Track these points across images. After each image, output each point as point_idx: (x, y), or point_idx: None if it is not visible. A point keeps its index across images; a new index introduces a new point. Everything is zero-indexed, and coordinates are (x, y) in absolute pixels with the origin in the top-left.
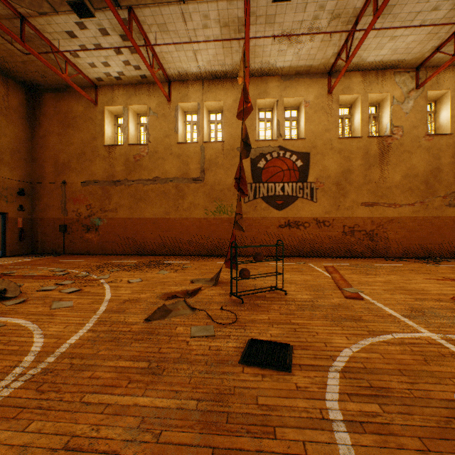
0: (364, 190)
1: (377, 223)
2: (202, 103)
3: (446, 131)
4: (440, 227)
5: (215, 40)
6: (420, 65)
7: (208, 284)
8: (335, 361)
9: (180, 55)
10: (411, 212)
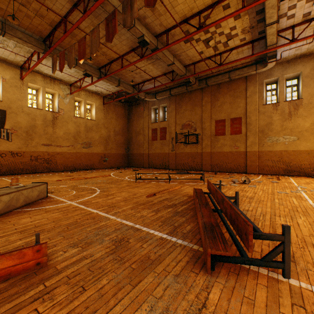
0: (44, 137)
1: (51, 155)
2: None
3: (83, 116)
4: (80, 156)
5: None
6: (72, 84)
7: None
8: None
9: None
10: (68, 150)
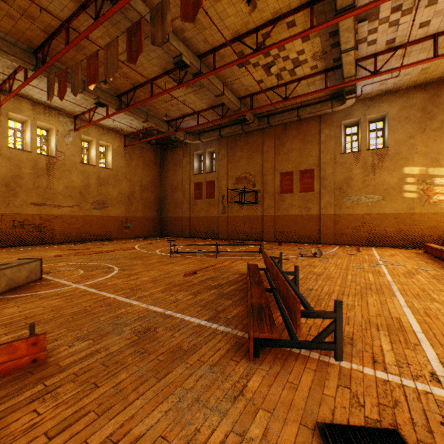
0: (34, 193)
1: (45, 219)
2: None
3: (94, 163)
4: (90, 221)
5: None
6: (77, 116)
7: None
8: None
9: None
10: (72, 212)
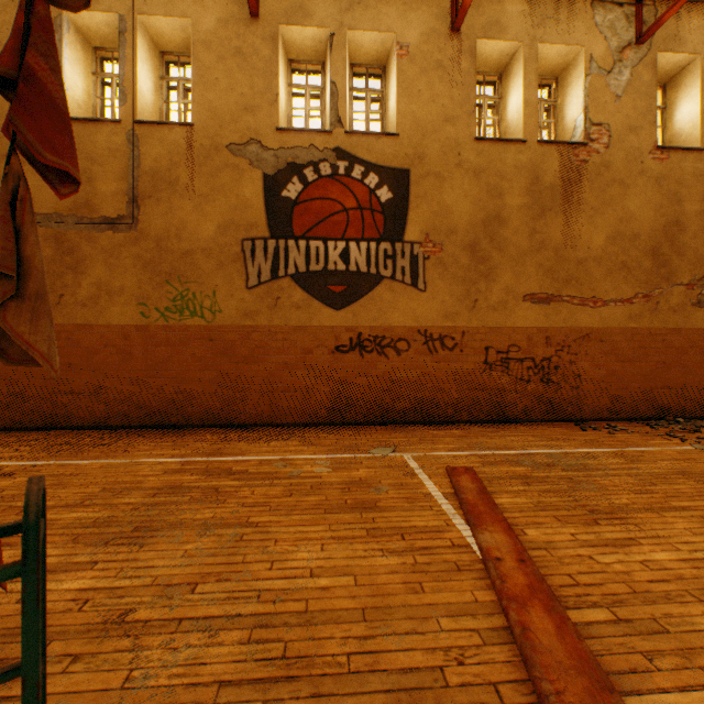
0: (530, 264)
1: (557, 342)
2: (132, 17)
3: (691, 144)
4: (682, 350)
5: None
6: None
7: None
8: None
9: None
10: (627, 319)
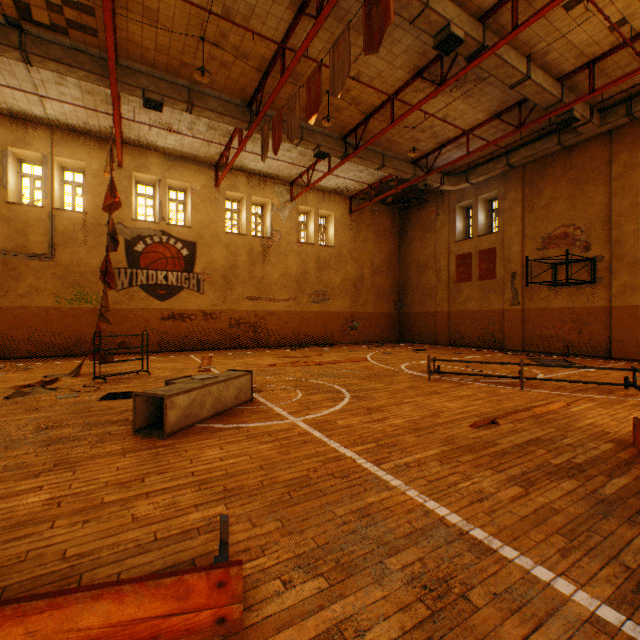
0: (249, 285)
1: (260, 316)
2: (51, 157)
3: (313, 241)
4: (308, 319)
5: (74, 105)
6: (293, 182)
7: (68, 376)
8: None
9: (16, 94)
10: (287, 307)
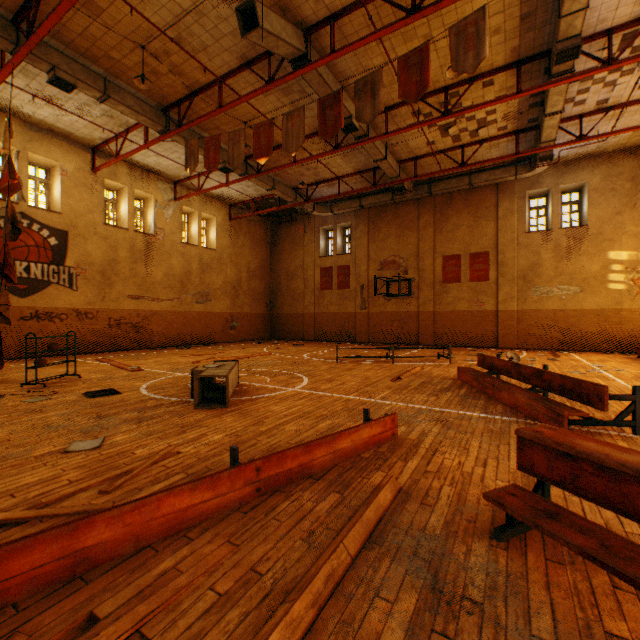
0: (131, 282)
1: (143, 316)
2: None
3: (196, 242)
4: (192, 319)
5: None
6: (178, 182)
7: None
8: (142, 387)
9: None
10: (172, 307)
